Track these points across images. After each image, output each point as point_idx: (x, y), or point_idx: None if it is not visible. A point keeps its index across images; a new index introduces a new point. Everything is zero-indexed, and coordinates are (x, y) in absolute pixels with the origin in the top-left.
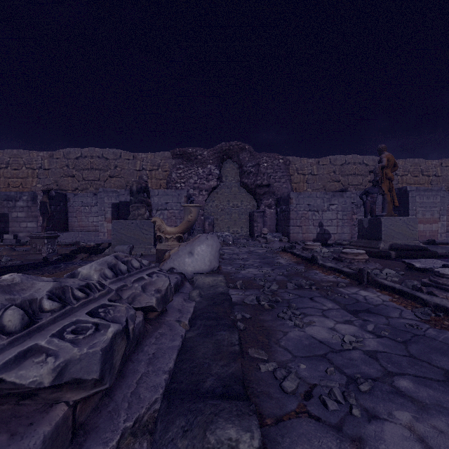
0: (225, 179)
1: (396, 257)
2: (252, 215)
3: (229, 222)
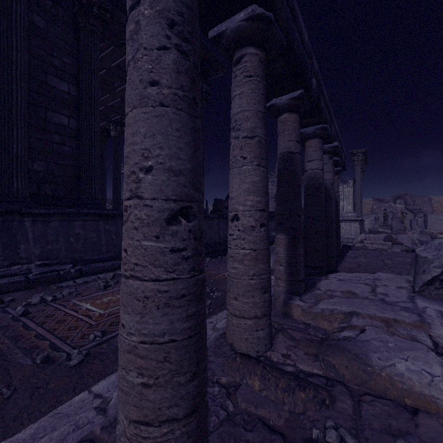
0: None
1: None
2: (411, 221)
3: None
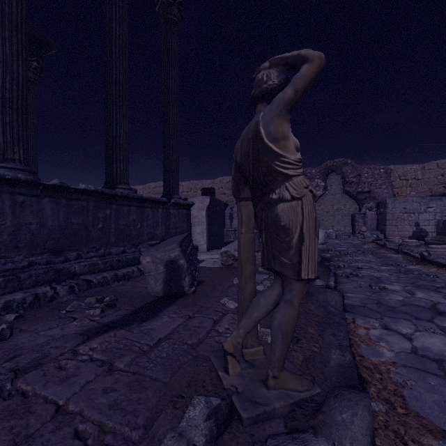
0: (329, 188)
1: None
2: (354, 216)
3: (333, 222)
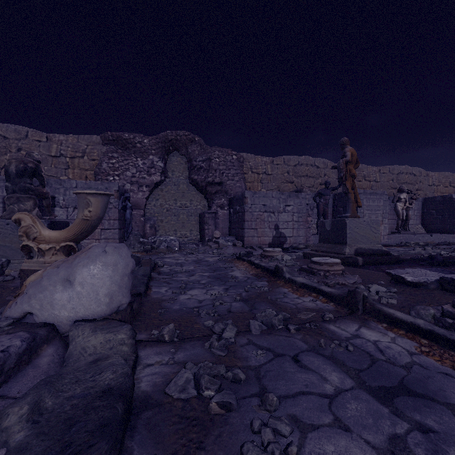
0: (171, 175)
1: (363, 264)
2: (203, 216)
3: (176, 224)
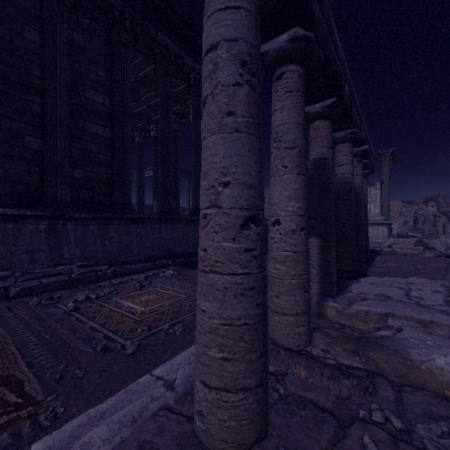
0: None
1: None
2: (444, 224)
3: None
